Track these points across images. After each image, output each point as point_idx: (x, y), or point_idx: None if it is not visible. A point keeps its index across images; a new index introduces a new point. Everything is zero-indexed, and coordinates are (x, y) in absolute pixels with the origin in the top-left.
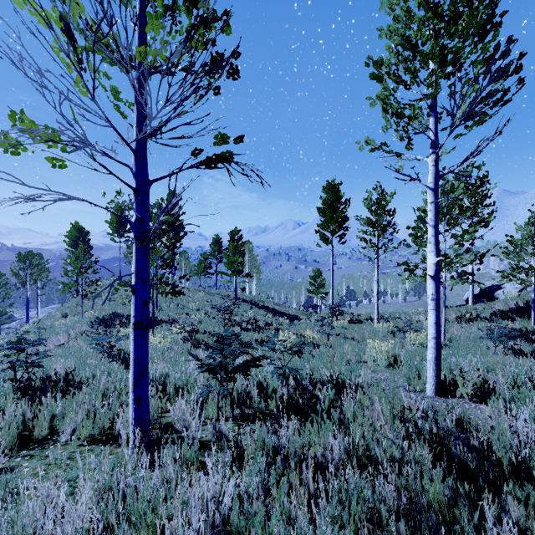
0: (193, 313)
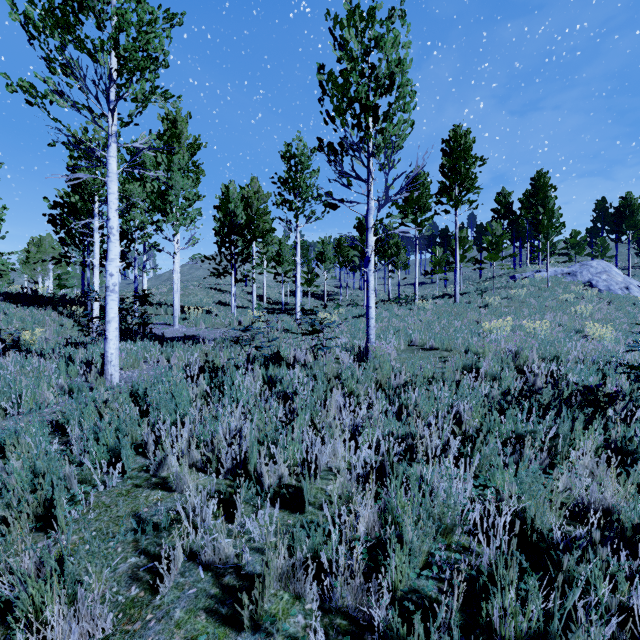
0: None
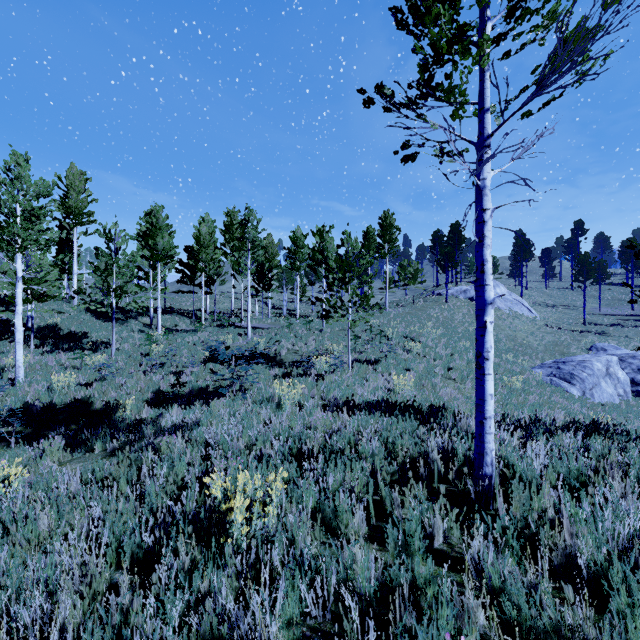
0: (274, 467)
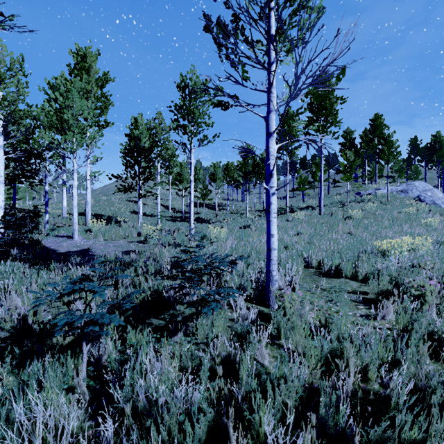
0: None
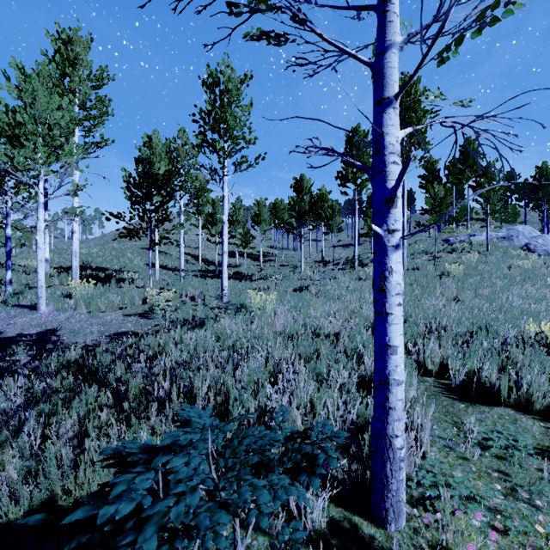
0: None
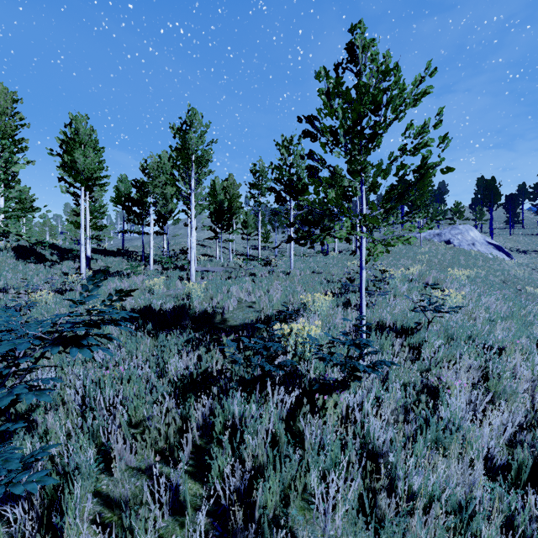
0: None
